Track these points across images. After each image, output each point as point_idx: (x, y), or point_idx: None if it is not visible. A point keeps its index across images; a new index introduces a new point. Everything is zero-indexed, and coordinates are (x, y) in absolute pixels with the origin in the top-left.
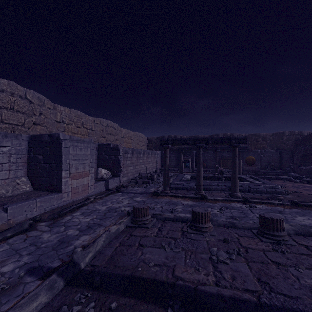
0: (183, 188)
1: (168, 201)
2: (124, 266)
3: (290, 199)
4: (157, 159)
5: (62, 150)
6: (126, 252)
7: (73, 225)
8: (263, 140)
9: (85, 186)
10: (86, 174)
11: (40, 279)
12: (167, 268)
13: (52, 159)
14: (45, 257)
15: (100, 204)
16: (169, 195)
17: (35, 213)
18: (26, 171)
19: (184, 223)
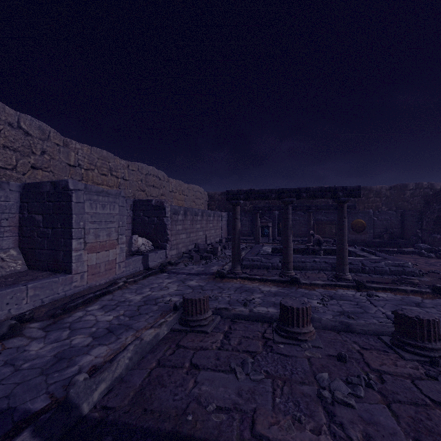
0: (261, 267)
1: (239, 287)
2: (162, 410)
3: (429, 283)
4: (222, 224)
5: (72, 206)
6: (167, 380)
7: (84, 327)
8: (376, 196)
9: (111, 263)
10: (111, 244)
11: (2, 438)
12: (241, 417)
13: (57, 221)
14: (24, 389)
15: (133, 291)
16: (241, 277)
17: (25, 306)
18: (16, 240)
19: (265, 323)
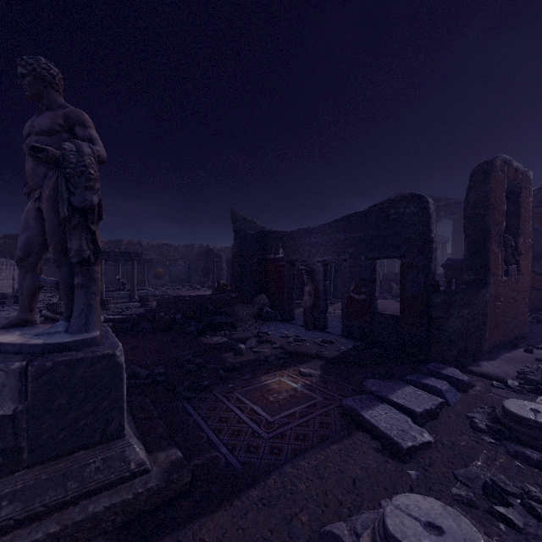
0: None
1: None
2: None
3: None
4: (15, 274)
5: None
6: None
7: None
8: (175, 251)
9: None
10: None
11: None
12: None
13: None
14: None
15: None
16: None
17: None
18: None
19: None
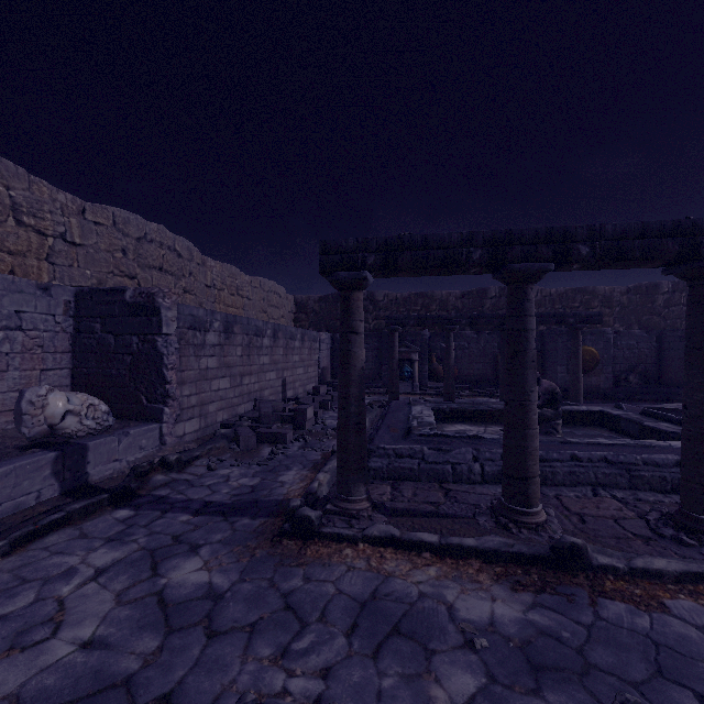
0: (422, 475)
1: (366, 596)
2: None
3: None
4: (321, 356)
5: None
6: None
7: None
8: (604, 304)
9: None
10: None
11: None
12: None
13: None
14: None
15: None
16: (371, 539)
17: None
18: None
19: None
